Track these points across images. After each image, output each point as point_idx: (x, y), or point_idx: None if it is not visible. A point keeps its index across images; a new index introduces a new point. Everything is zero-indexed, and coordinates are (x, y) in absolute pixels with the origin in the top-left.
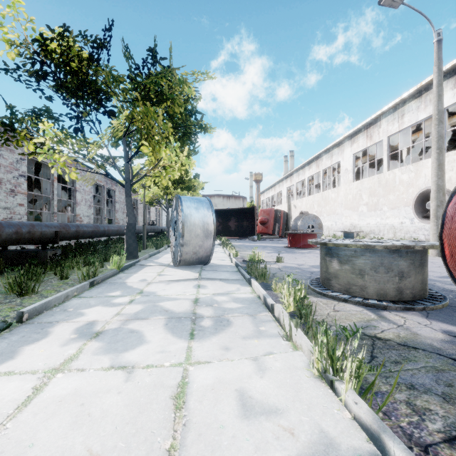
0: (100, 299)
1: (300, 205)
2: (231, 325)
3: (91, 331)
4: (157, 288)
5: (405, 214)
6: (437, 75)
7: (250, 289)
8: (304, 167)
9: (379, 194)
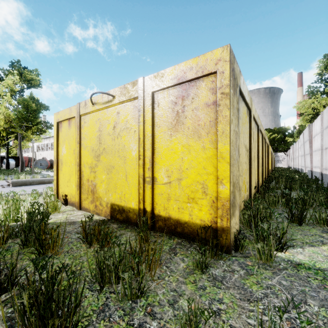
0: None
1: (43, 154)
2: None
3: None
4: None
5: None
6: None
7: None
8: (45, 139)
9: None
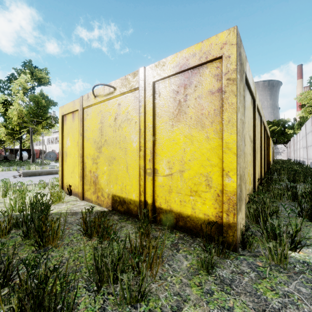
0: None
1: (52, 147)
2: None
3: None
4: None
5: None
6: None
7: None
8: (54, 132)
9: None
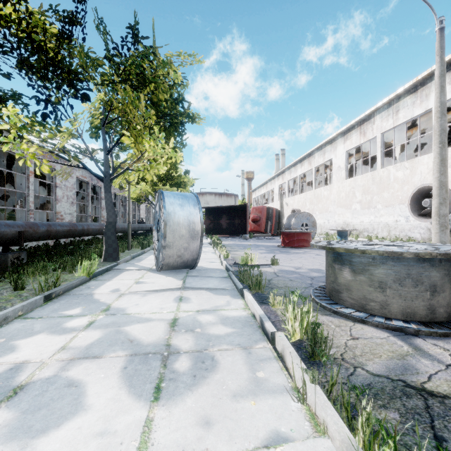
0: (49, 321)
1: (292, 203)
2: (217, 369)
3: (9, 385)
4: (128, 303)
5: (399, 212)
6: (439, 65)
7: (242, 303)
8: (296, 164)
9: (373, 192)
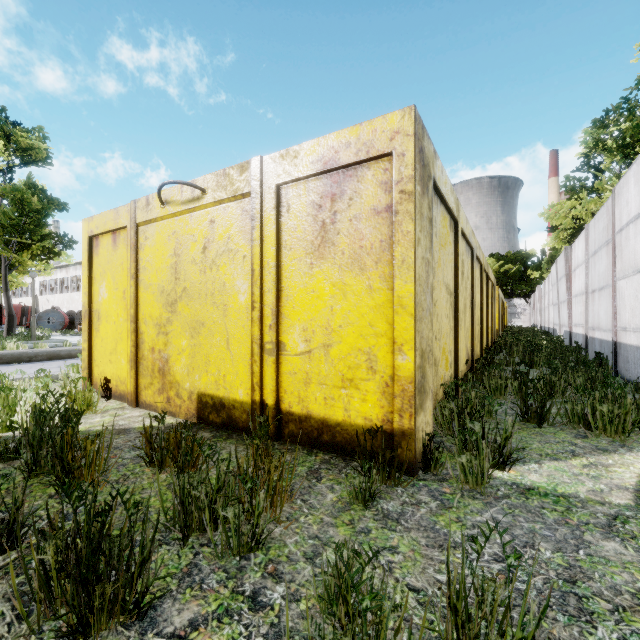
0: None
1: (53, 300)
2: None
3: None
4: None
5: None
6: None
7: None
8: (57, 268)
9: None
